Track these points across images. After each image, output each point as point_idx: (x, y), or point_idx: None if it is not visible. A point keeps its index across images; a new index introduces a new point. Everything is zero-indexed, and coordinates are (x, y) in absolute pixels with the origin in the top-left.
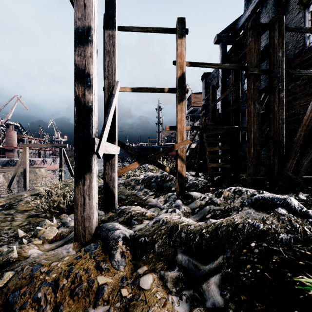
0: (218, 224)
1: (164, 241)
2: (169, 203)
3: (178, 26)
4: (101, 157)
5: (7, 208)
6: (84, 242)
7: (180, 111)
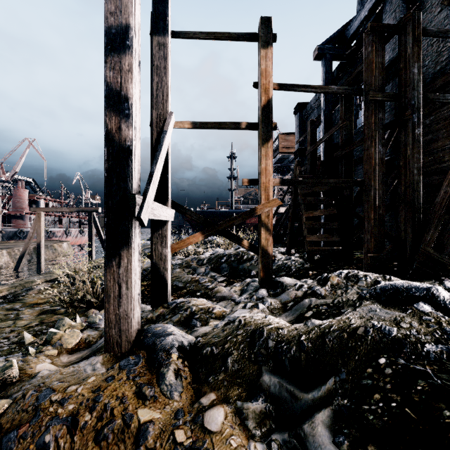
0: (325, 328)
1: (242, 353)
2: (248, 294)
3: (261, 29)
4: (146, 224)
5: (10, 301)
6: (120, 353)
7: (265, 156)
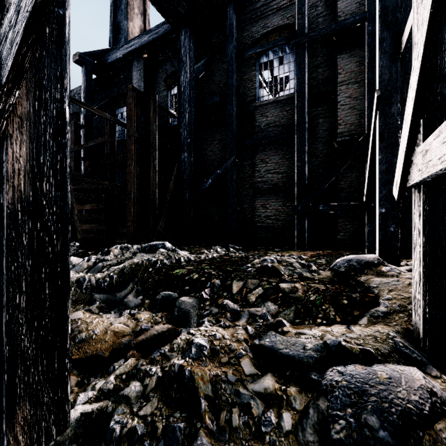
0: (122, 267)
1: (75, 291)
2: None
3: None
4: None
5: None
6: None
7: None
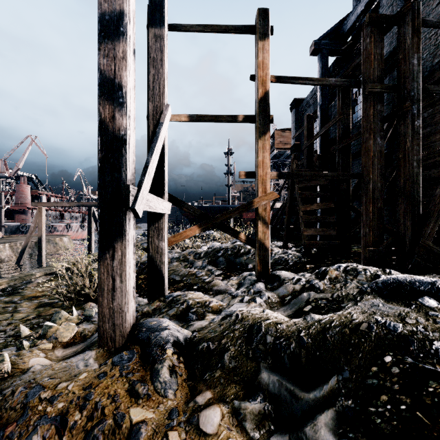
0: (325, 323)
1: (239, 349)
2: (245, 288)
3: (258, 21)
4: (140, 216)
5: (9, 294)
6: (113, 348)
7: (262, 149)
